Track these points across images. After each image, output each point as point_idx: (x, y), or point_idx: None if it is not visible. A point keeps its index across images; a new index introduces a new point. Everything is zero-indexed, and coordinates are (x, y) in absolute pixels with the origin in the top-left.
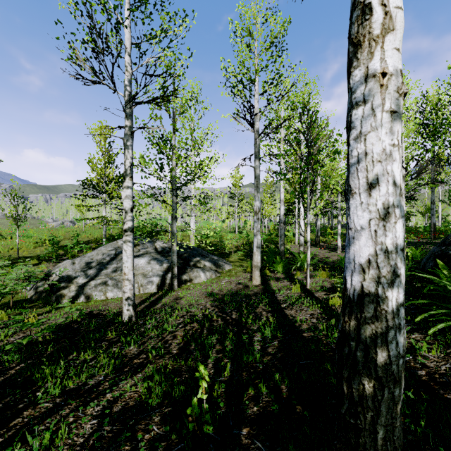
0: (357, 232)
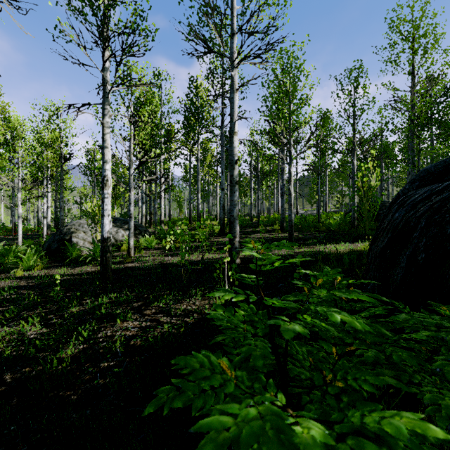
0: (106, 225)
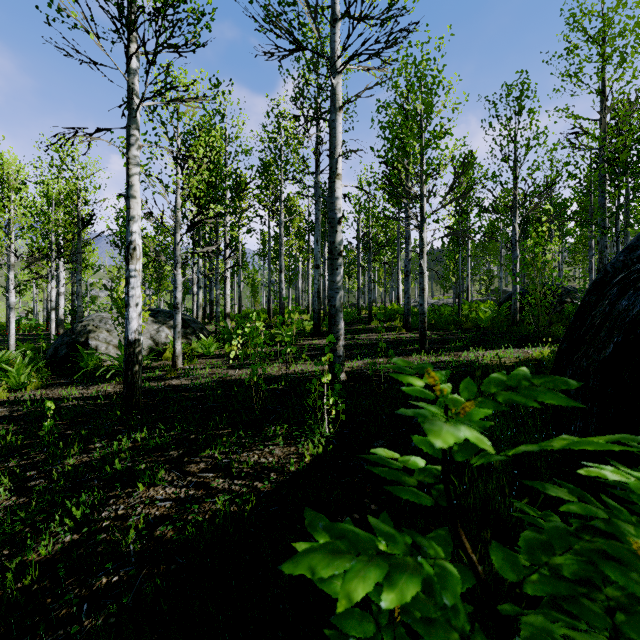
0: (133, 320)
